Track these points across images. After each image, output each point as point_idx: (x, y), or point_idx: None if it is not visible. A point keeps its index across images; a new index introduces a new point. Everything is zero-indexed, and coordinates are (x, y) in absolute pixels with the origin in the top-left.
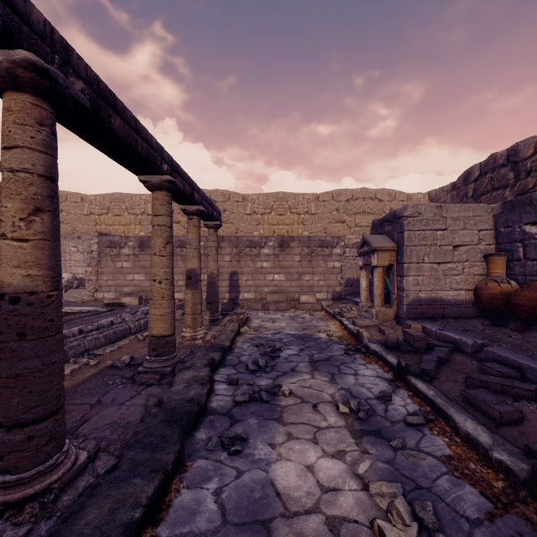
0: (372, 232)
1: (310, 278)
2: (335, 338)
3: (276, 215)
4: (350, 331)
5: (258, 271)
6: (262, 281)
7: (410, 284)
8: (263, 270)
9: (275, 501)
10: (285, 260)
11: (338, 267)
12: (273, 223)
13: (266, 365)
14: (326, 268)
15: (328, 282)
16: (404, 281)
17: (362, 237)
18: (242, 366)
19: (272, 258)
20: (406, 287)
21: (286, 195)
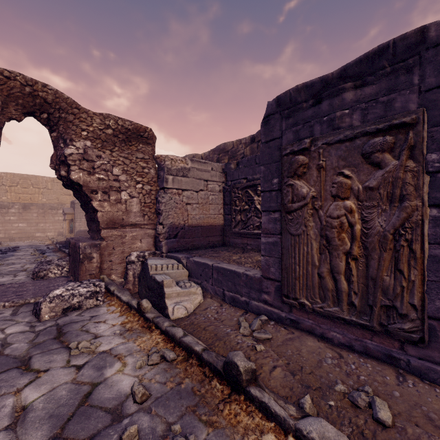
0: (71, 206)
1: (44, 225)
2: (45, 244)
3: (21, 187)
4: (52, 241)
5: (7, 222)
6: (10, 227)
7: (77, 225)
8: (10, 221)
9: (15, 255)
10: (27, 216)
11: (61, 219)
12: (19, 192)
13: (13, 248)
14: (54, 220)
15: (55, 227)
16: (75, 224)
17: (63, 208)
18: (3, 250)
19: (17, 214)
20: (76, 226)
21: (30, 176)
